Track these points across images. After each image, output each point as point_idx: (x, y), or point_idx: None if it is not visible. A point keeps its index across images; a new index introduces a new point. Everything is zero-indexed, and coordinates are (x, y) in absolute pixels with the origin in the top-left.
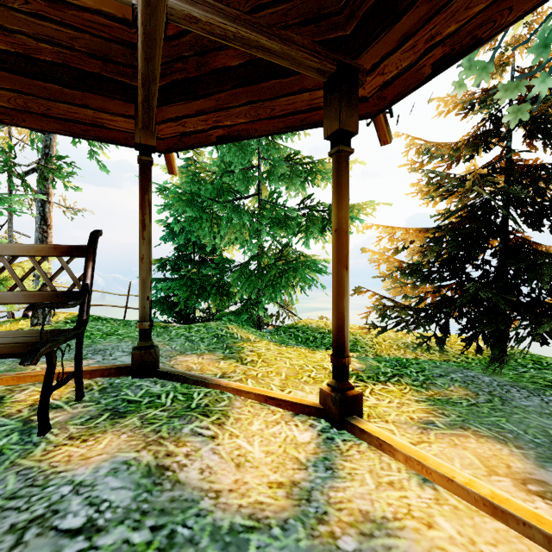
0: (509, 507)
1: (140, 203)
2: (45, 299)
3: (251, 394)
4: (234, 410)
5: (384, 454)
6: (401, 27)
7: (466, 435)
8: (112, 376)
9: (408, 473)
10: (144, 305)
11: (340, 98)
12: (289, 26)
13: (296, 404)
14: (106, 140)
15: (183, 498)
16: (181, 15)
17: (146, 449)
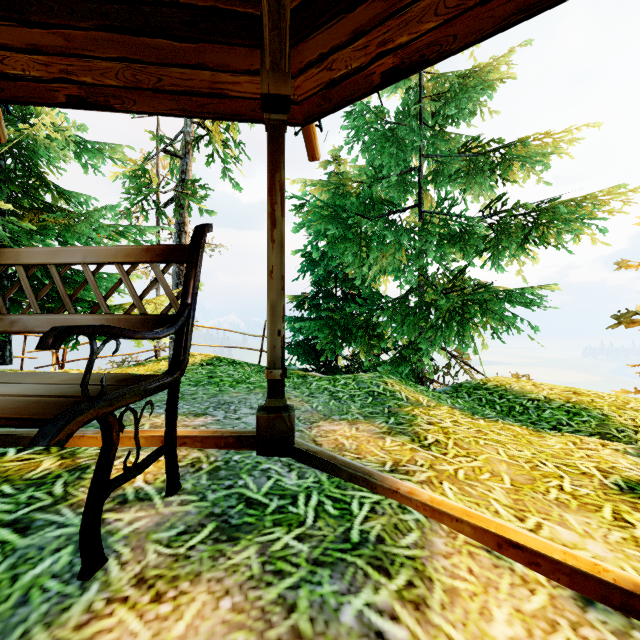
0: None
1: (268, 187)
2: (131, 327)
3: (463, 524)
4: (436, 560)
5: None
6: None
7: None
8: (230, 448)
9: None
10: (274, 344)
11: None
12: None
13: (583, 576)
14: (228, 116)
15: None
16: None
17: None
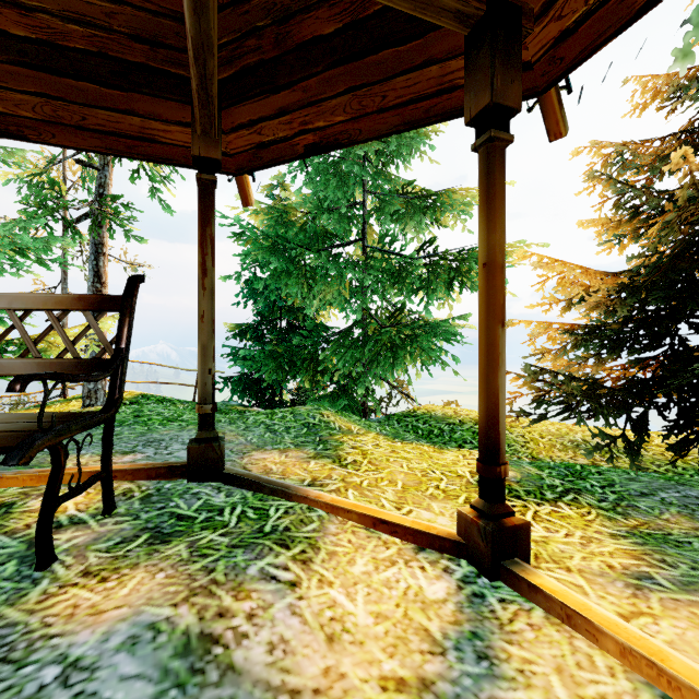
0: None
1: (199, 239)
2: (64, 370)
3: (352, 514)
4: (326, 537)
5: (576, 633)
6: None
7: None
8: (162, 478)
9: (630, 679)
10: (205, 381)
11: (492, 54)
12: None
13: (420, 534)
14: (159, 159)
15: None
16: None
17: (187, 603)
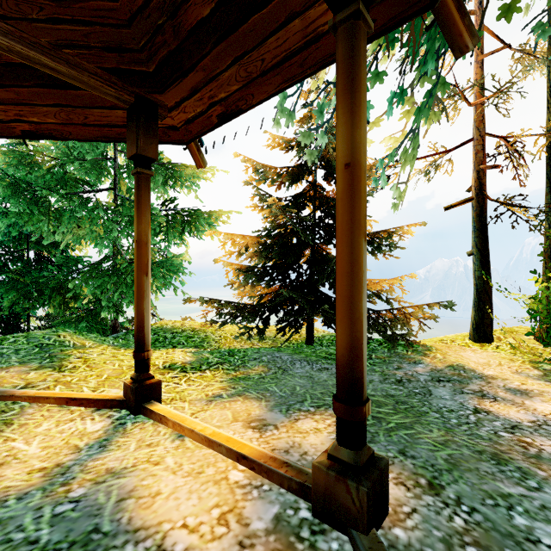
0: (216, 438)
1: None
2: None
3: (51, 399)
4: (23, 417)
5: (162, 425)
6: (190, 81)
7: (238, 399)
8: None
9: (171, 434)
10: None
11: (137, 127)
12: (92, 47)
13: (99, 401)
14: None
15: None
16: None
17: None
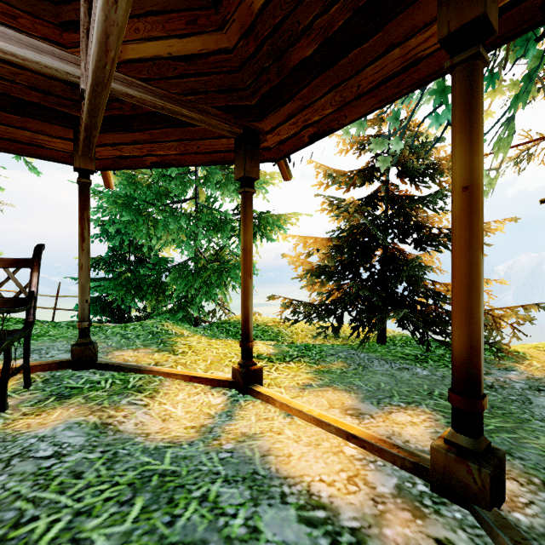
0: (324, 418)
1: (79, 218)
2: None
3: (179, 376)
4: (164, 387)
5: (269, 405)
6: (287, 109)
7: (328, 389)
8: (53, 370)
9: (280, 412)
10: (83, 307)
11: (245, 154)
12: (209, 92)
13: (214, 380)
14: (43, 157)
15: (122, 438)
16: (120, 92)
17: (92, 415)
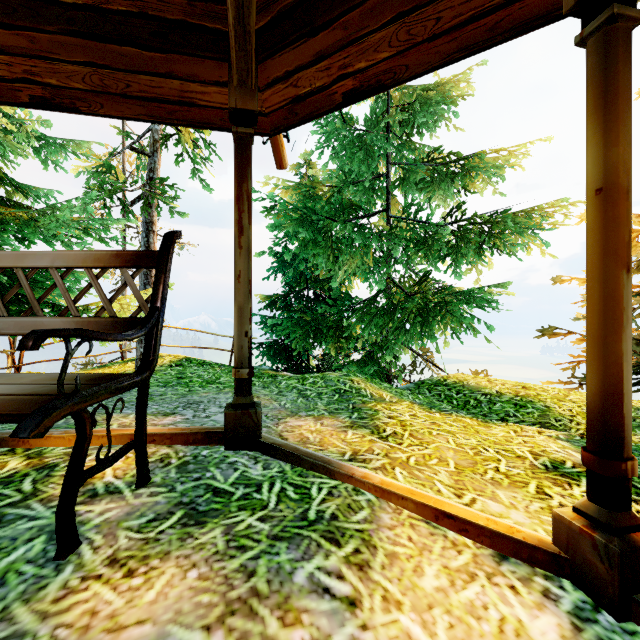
0: None
1: (235, 196)
2: (101, 329)
3: (408, 501)
4: (381, 531)
5: None
6: None
7: None
8: (199, 444)
9: None
10: (241, 344)
11: None
12: None
13: (500, 537)
14: (197, 123)
15: None
16: None
17: (223, 627)
